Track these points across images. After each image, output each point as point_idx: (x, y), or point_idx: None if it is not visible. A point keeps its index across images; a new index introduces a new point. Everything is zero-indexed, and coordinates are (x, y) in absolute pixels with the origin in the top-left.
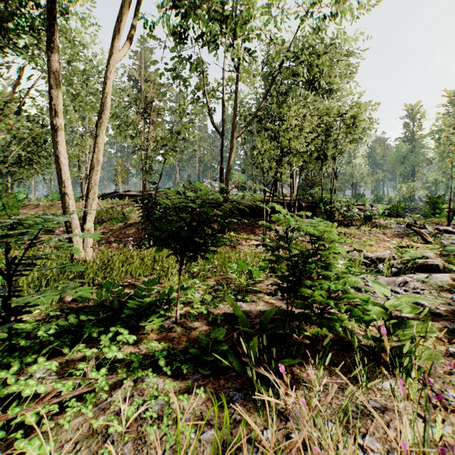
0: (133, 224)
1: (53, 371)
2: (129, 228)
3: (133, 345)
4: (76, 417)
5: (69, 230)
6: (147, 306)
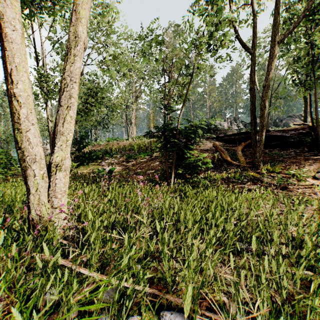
0: (157, 157)
1: None
2: (153, 160)
3: None
4: None
5: (23, 165)
6: None
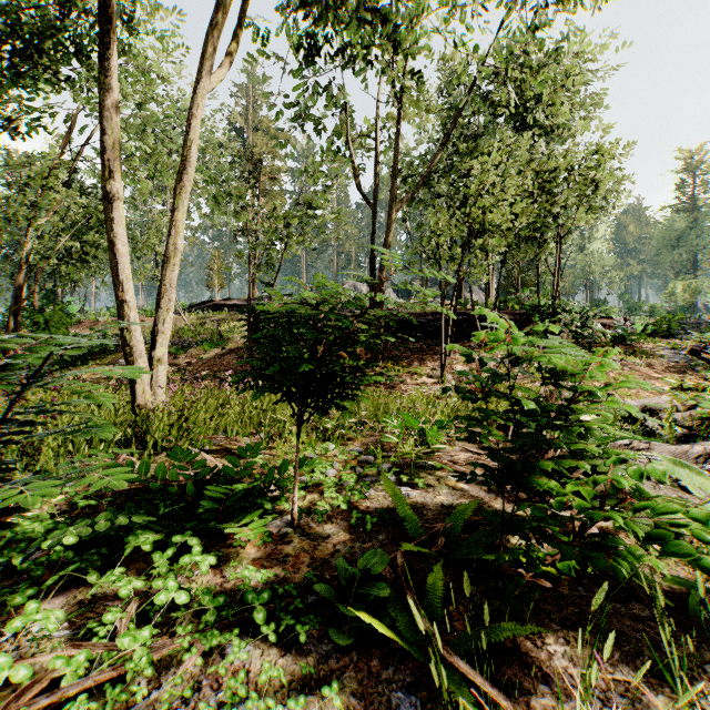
0: (234, 350)
1: (61, 623)
2: (227, 356)
3: (213, 568)
4: None
5: (129, 360)
6: (243, 493)
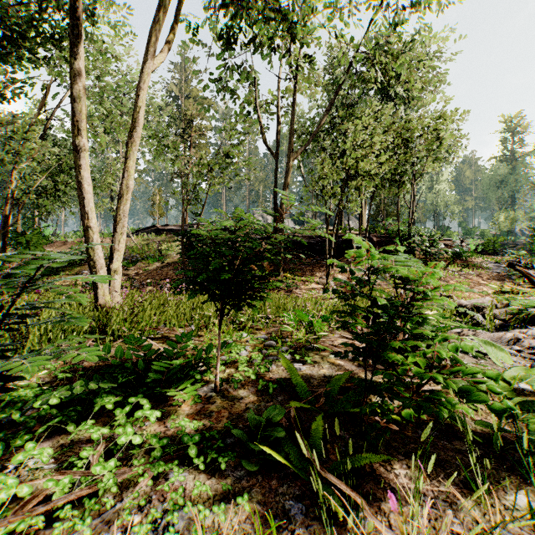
0: (171, 263)
1: (49, 459)
2: (166, 268)
3: (158, 420)
4: (69, 533)
5: (93, 271)
6: (180, 368)
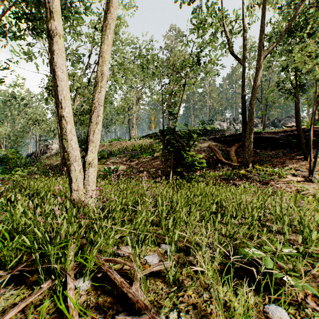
0: (158, 156)
1: None
2: (154, 160)
3: None
4: None
5: (67, 163)
6: None
